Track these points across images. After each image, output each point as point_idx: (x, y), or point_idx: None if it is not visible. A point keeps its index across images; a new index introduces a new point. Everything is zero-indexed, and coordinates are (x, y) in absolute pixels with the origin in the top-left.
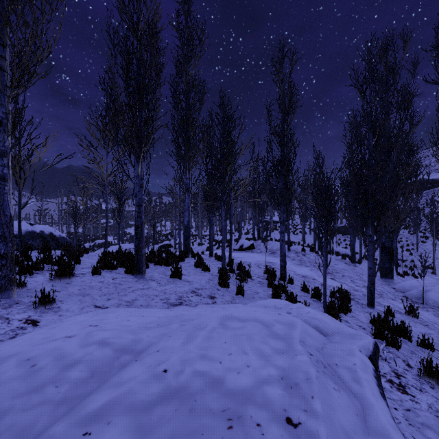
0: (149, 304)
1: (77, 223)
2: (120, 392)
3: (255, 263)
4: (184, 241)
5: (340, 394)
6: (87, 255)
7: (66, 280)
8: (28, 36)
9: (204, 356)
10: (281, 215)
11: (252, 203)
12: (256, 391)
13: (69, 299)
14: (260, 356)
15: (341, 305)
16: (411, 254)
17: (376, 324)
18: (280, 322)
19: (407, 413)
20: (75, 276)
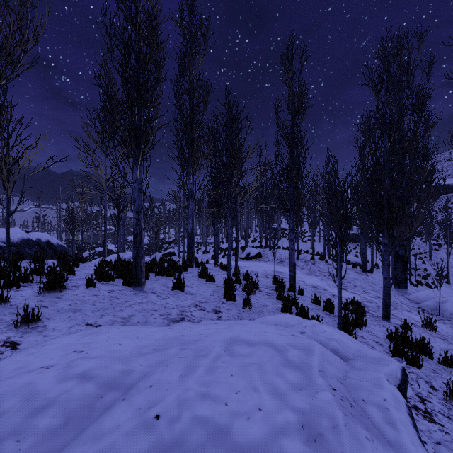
0: (147, 320)
1: (73, 231)
2: (97, 449)
3: (262, 273)
4: (188, 250)
5: (374, 446)
6: (84, 265)
7: (57, 294)
8: (10, 21)
9: (205, 395)
10: (290, 222)
11: (259, 209)
12: (271, 446)
13: (57, 316)
14: (275, 394)
15: (355, 319)
16: (424, 263)
17: (395, 341)
18: (294, 346)
19: (438, 448)
20: (67, 289)
